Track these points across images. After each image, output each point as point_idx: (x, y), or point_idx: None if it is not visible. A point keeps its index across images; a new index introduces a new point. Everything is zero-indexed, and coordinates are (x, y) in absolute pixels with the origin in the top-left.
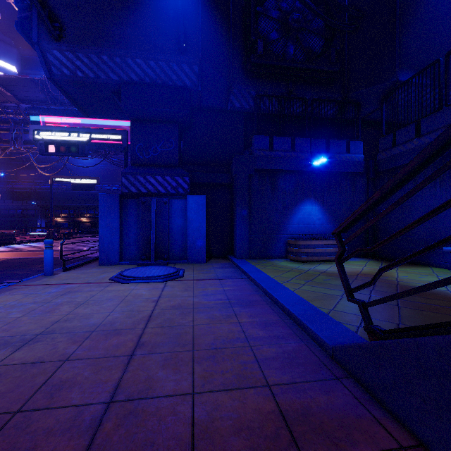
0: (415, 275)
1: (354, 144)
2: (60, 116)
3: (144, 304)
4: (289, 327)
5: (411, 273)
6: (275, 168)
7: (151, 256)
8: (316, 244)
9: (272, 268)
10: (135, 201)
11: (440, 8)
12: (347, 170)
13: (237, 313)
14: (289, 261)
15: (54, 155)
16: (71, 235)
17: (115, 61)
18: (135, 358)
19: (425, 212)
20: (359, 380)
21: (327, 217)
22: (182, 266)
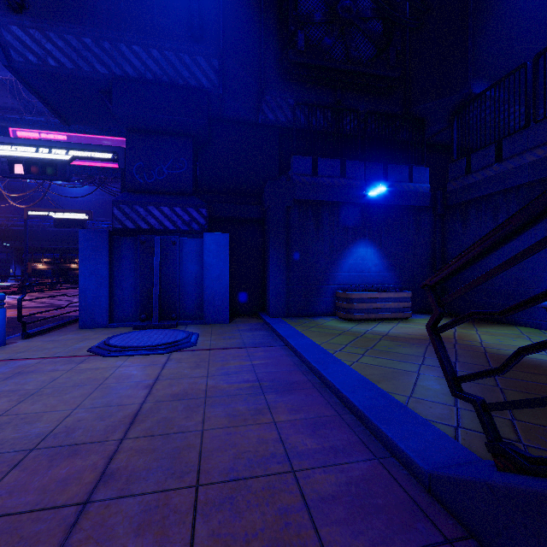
0: (502, 337)
1: (418, 170)
2: (39, 130)
3: (130, 392)
4: (352, 429)
5: (496, 335)
6: (320, 199)
7: (153, 316)
8: (372, 298)
9: (317, 331)
10: (132, 240)
11: (520, 5)
12: (409, 204)
13: (271, 404)
14: (339, 320)
15: (22, 178)
16: (54, 286)
17: (103, 47)
18: (91, 510)
19: (508, 256)
20: (487, 546)
21: (385, 263)
22: (196, 328)
